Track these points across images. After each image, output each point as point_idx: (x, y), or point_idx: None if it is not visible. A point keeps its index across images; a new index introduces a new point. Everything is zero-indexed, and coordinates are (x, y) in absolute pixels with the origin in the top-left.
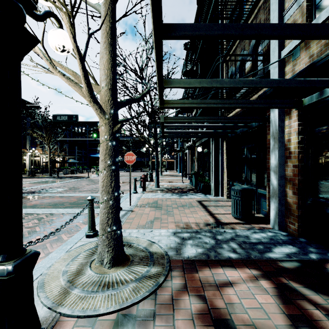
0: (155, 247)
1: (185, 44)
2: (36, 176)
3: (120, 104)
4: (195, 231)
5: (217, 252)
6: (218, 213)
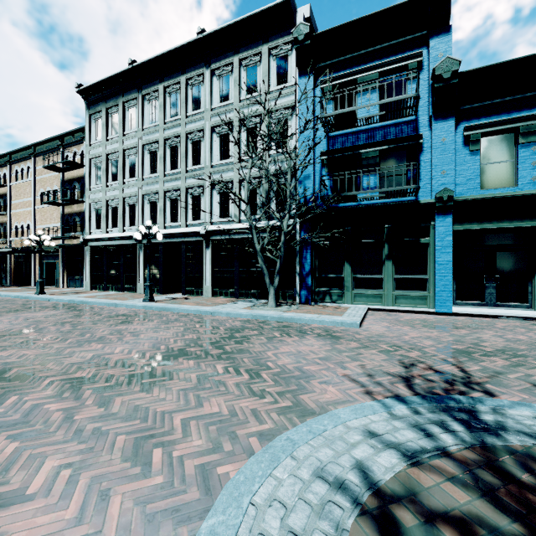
0: None
1: None
2: None
3: None
4: None
5: None
6: None
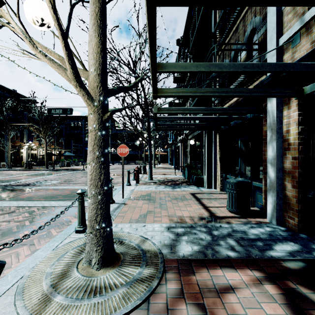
0: (148, 243)
1: (178, 40)
2: (33, 168)
3: (110, 91)
4: (190, 225)
5: (214, 249)
6: (212, 206)
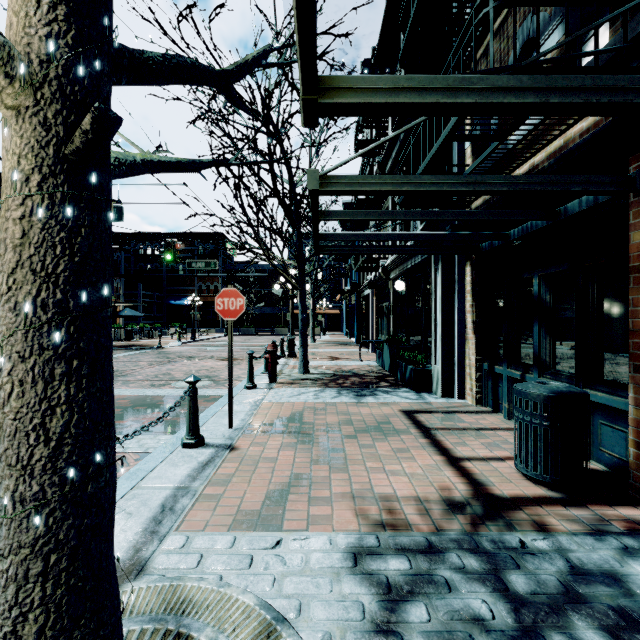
0: None
1: (365, 63)
2: None
3: (125, 54)
4: (424, 542)
5: None
6: (470, 454)
